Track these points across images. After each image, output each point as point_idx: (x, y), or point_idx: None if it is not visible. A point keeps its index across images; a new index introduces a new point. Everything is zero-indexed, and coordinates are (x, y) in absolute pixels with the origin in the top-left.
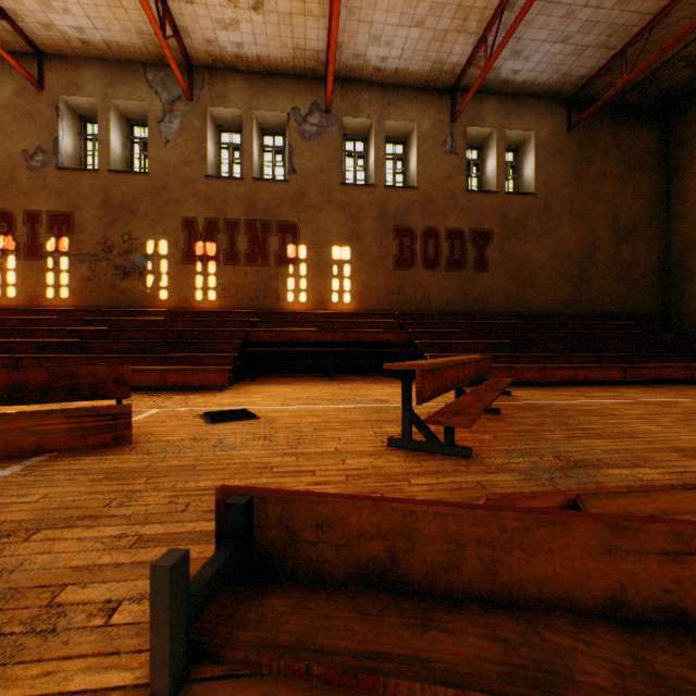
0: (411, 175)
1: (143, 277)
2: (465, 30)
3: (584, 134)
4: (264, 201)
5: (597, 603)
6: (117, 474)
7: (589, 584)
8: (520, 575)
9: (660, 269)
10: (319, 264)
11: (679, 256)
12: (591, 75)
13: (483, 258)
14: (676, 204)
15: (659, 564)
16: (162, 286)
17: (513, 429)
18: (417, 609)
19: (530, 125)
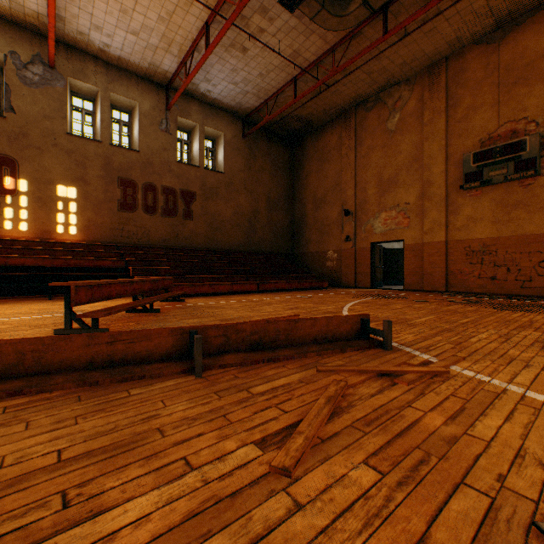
0: (135, 140)
1: None
2: (171, 52)
3: (252, 142)
4: None
5: (85, 365)
6: None
7: (82, 359)
8: (53, 361)
9: (291, 228)
10: (42, 199)
11: (298, 222)
12: (253, 109)
13: (190, 210)
14: (297, 194)
15: (107, 347)
16: None
17: (156, 318)
18: None
19: (221, 128)
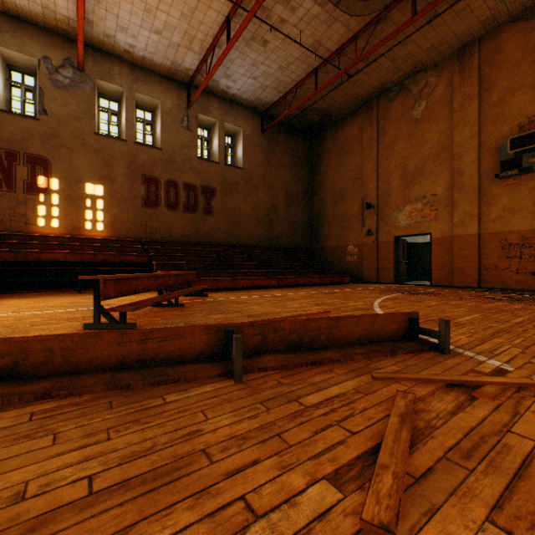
0: (158, 138)
1: None
2: (193, 50)
3: (271, 137)
4: (11, 132)
5: (115, 364)
6: None
7: (112, 358)
8: (82, 360)
9: (309, 222)
10: (72, 196)
11: (317, 216)
12: (272, 103)
13: (210, 206)
14: (316, 188)
15: (138, 345)
16: None
17: (182, 313)
18: (24, 382)
19: (240, 123)
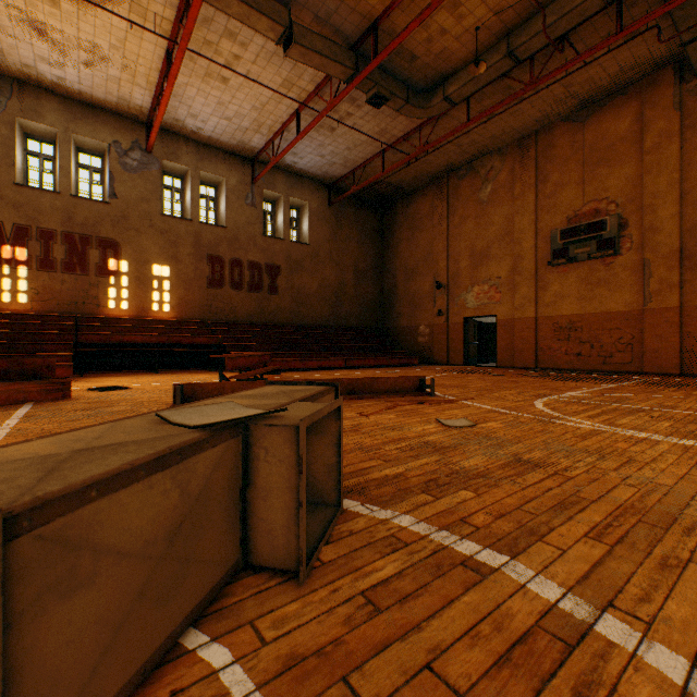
0: (222, 216)
1: None
2: (261, 133)
3: (339, 210)
4: (84, 217)
5: None
6: (93, 402)
7: None
8: None
9: (380, 300)
10: (140, 278)
11: (388, 294)
12: (340, 177)
13: (275, 284)
14: (387, 263)
15: None
16: None
17: None
18: None
19: (306, 197)
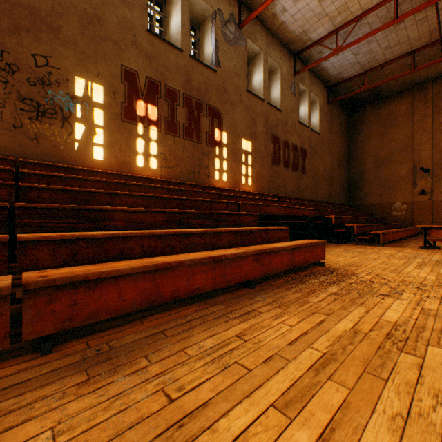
0: (273, 101)
1: (67, 124)
2: (333, 21)
3: (331, 108)
4: (198, 82)
5: None
6: None
7: None
8: None
9: (347, 183)
10: (234, 151)
11: (354, 178)
12: (346, 79)
13: (304, 165)
14: (353, 154)
15: None
16: (95, 142)
17: None
18: None
19: (317, 94)
